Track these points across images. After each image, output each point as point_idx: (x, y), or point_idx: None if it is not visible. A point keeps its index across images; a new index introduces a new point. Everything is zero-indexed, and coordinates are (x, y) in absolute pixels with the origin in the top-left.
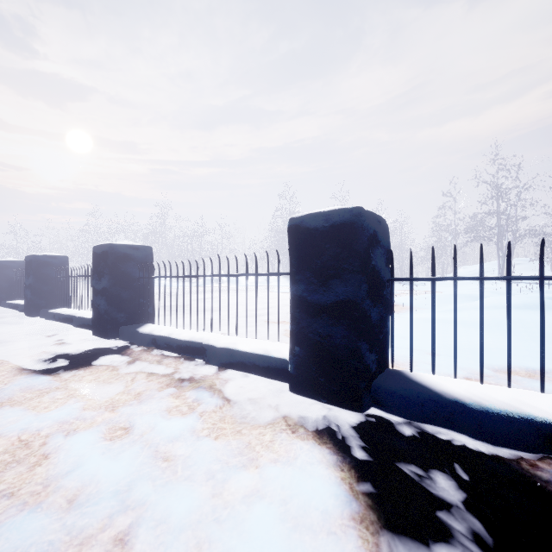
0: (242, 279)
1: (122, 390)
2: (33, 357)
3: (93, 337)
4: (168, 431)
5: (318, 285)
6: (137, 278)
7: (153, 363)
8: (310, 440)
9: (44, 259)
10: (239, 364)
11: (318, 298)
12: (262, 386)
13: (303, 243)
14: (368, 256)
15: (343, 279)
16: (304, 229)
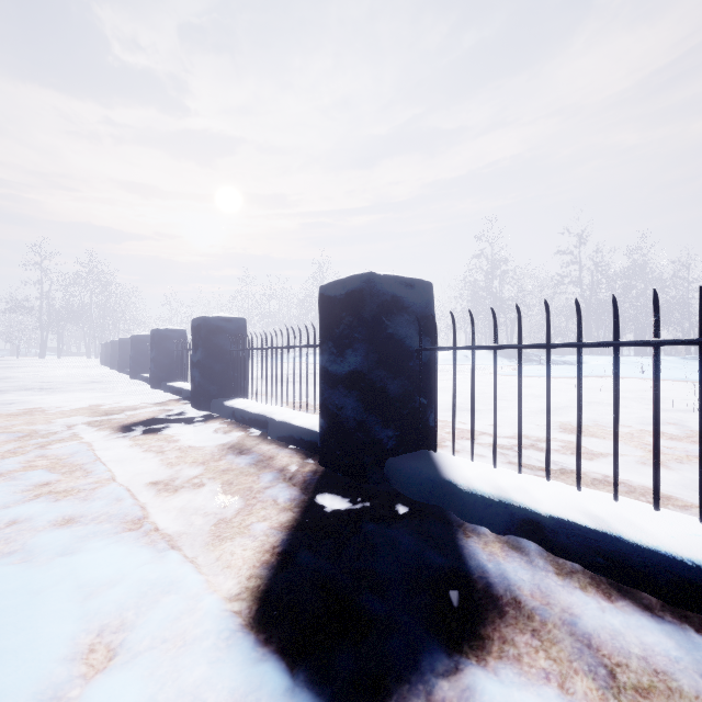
0: None
1: None
2: (245, 555)
3: (327, 475)
4: None
5: None
6: (415, 349)
7: None
8: None
9: (216, 322)
10: None
11: None
12: None
13: None
14: None
15: None
16: None
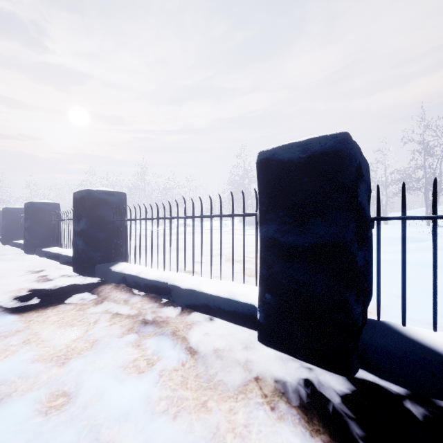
0: (206, 223)
1: (82, 335)
2: (11, 294)
3: (73, 274)
4: (117, 404)
5: (293, 225)
6: (112, 220)
7: (119, 302)
8: (296, 426)
9: (39, 205)
10: (203, 306)
11: (294, 240)
12: (228, 334)
13: (274, 178)
14: (356, 190)
15: (325, 217)
16: (276, 163)
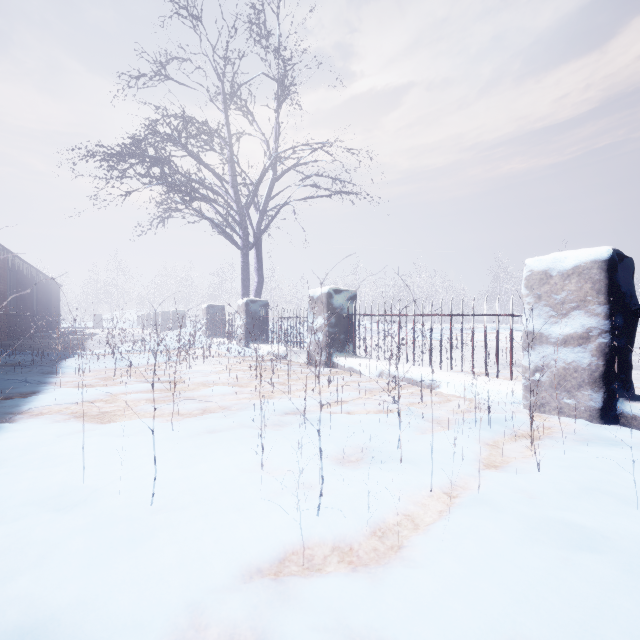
0: None
1: None
2: None
3: None
4: None
5: None
6: None
7: None
8: None
9: None
10: None
11: None
12: None
13: None
14: None
15: None
16: None
